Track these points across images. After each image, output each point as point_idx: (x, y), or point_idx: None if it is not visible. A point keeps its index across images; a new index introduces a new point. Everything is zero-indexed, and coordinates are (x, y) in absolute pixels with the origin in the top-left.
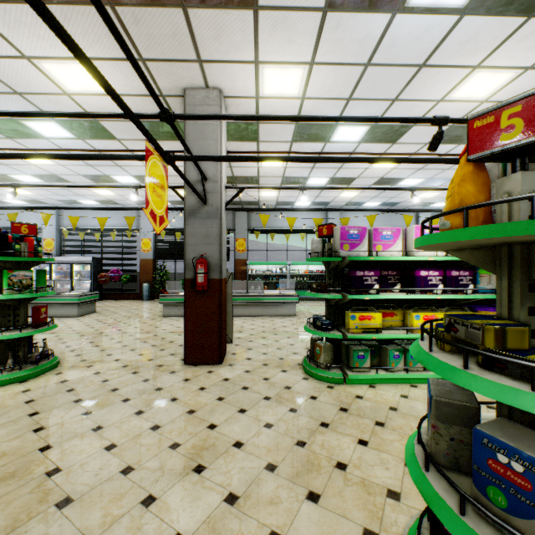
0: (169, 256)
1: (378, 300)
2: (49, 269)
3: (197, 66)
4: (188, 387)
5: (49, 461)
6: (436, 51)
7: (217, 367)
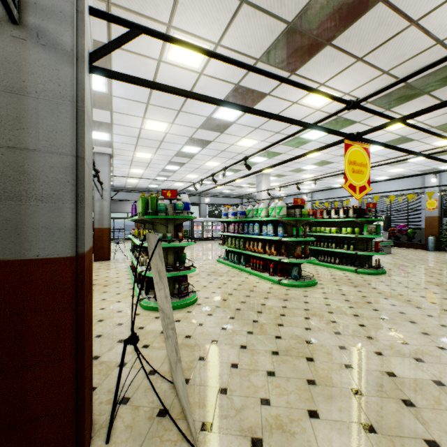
0: None
1: None
2: None
3: None
4: None
5: (404, 298)
6: None
7: None
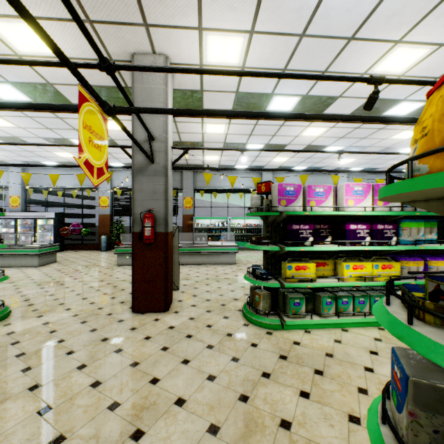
0: (124, 211)
1: (311, 251)
2: (15, 223)
3: (144, 30)
4: (134, 336)
5: None
6: (365, 24)
7: (164, 314)
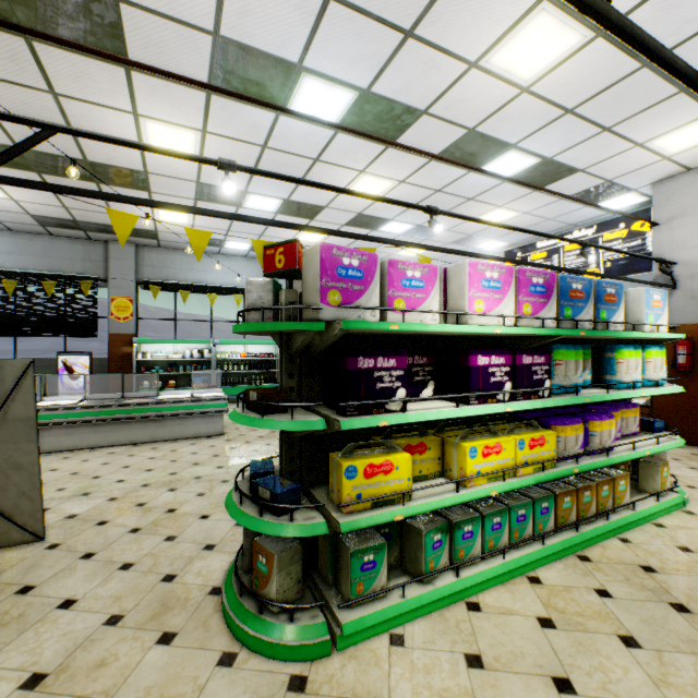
0: None
1: None
2: None
3: None
4: None
5: None
6: None
7: None
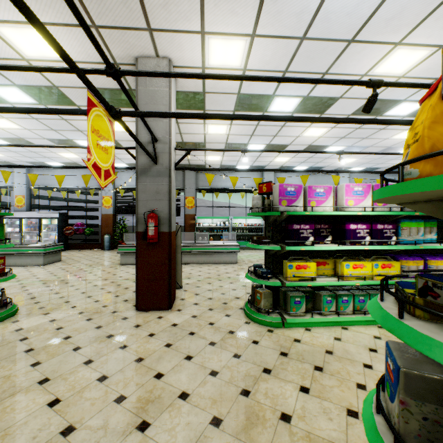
0: (127, 211)
1: (311, 250)
2: (20, 223)
3: (148, 35)
4: (138, 333)
5: None
6: (364, 27)
7: (167, 312)
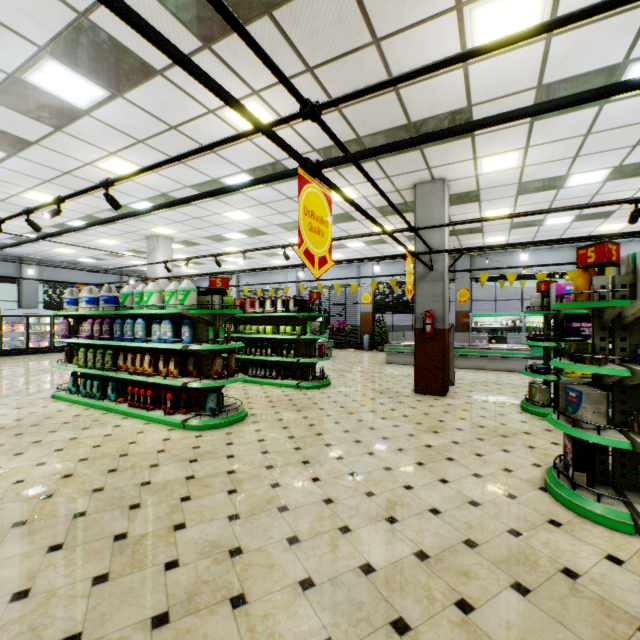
0: (386, 309)
1: None
2: None
3: (426, 171)
4: (421, 404)
5: (356, 417)
6: None
7: (441, 397)
